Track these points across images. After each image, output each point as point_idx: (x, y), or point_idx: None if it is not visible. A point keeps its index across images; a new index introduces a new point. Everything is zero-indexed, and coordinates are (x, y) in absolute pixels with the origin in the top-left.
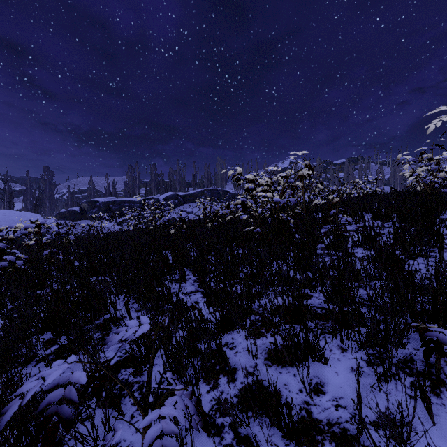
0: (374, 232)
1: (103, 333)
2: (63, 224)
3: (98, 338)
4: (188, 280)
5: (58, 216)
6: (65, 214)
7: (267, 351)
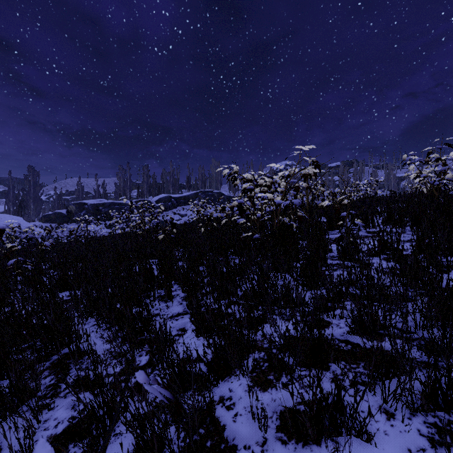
0: (391, 239)
1: (58, 376)
2: (49, 227)
3: (50, 384)
4: (175, 297)
5: (43, 219)
6: (50, 217)
7: (279, 414)
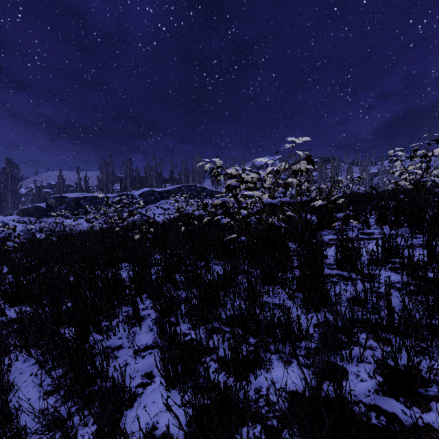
0: (396, 246)
1: None
2: (27, 221)
3: None
4: (145, 319)
5: (21, 213)
6: (29, 211)
7: None
